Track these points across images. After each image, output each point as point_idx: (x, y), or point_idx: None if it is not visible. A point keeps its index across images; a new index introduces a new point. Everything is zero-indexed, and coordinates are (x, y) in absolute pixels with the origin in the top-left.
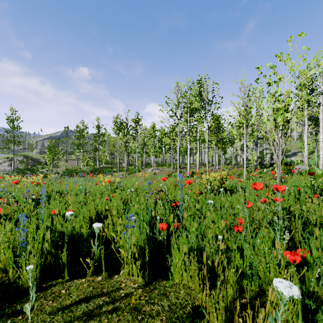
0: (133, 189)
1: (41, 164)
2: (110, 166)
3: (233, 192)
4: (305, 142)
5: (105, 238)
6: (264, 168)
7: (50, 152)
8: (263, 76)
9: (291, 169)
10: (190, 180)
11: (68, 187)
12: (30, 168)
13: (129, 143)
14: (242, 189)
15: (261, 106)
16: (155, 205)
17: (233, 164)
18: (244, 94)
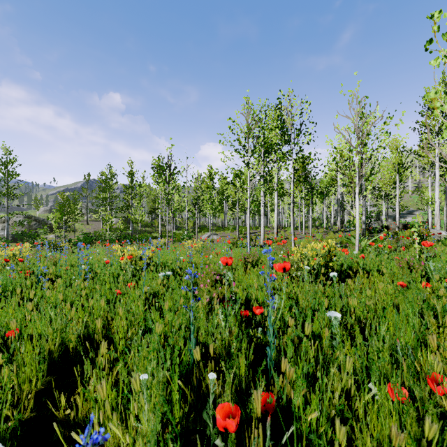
0: (170, 273)
1: (49, 228)
2: (149, 230)
3: (346, 275)
4: (436, 194)
5: (71, 424)
6: (373, 233)
7: (62, 210)
8: (443, 37)
9: (426, 235)
10: (286, 264)
11: (69, 265)
12: (26, 234)
13: (173, 194)
14: (363, 271)
15: (435, 103)
16: (208, 311)
17: (325, 227)
18: (356, 113)
